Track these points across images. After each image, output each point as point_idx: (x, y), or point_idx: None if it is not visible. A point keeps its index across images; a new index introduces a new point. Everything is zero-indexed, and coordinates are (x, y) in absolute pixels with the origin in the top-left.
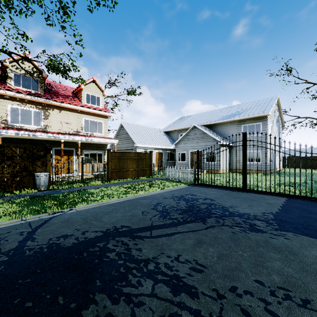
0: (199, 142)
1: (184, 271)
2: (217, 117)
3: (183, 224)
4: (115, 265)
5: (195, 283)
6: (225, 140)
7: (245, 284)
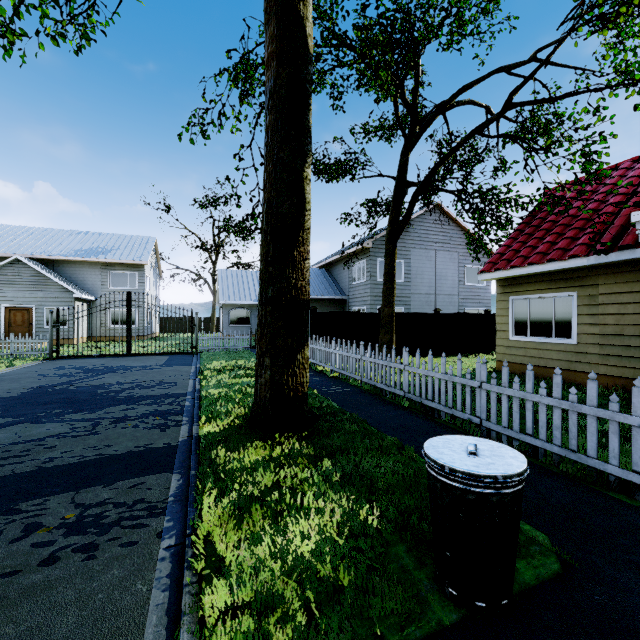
0: (30, 290)
1: (129, 381)
2: (62, 247)
3: (100, 375)
4: (84, 388)
5: (138, 381)
6: (83, 291)
7: (160, 377)
